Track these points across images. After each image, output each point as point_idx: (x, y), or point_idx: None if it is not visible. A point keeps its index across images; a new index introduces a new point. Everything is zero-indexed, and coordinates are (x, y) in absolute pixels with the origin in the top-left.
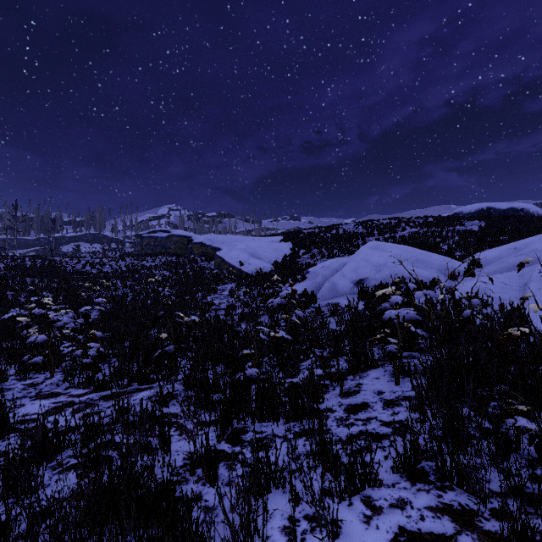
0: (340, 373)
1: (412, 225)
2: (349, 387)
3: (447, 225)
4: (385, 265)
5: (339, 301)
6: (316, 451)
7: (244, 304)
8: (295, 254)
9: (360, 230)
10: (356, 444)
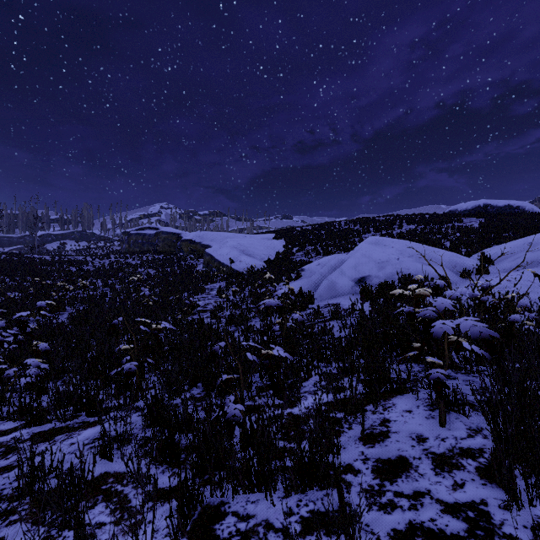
0: (355, 400)
1: (408, 222)
2: (371, 425)
3: (445, 222)
4: (389, 262)
5: (339, 302)
6: None
7: (233, 305)
8: (288, 251)
9: (355, 227)
10: None
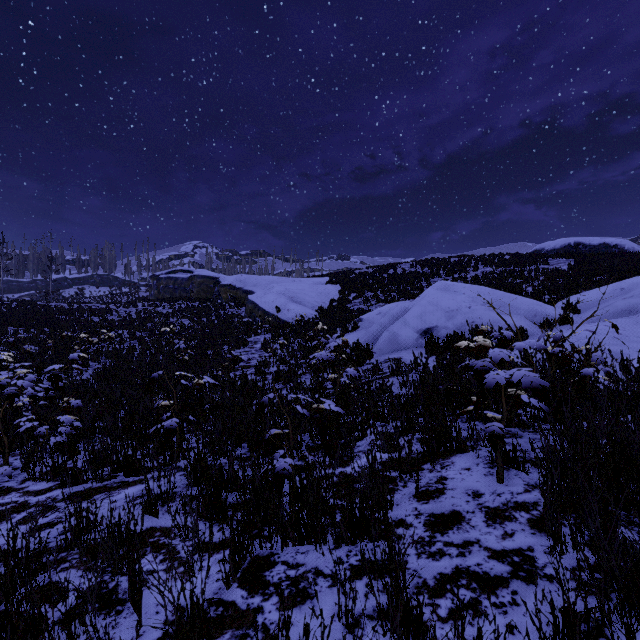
0: (412, 459)
1: (485, 264)
2: (427, 483)
3: (528, 263)
4: (459, 310)
5: (401, 356)
6: (387, 610)
7: (280, 360)
8: (344, 298)
9: (423, 270)
10: (453, 596)
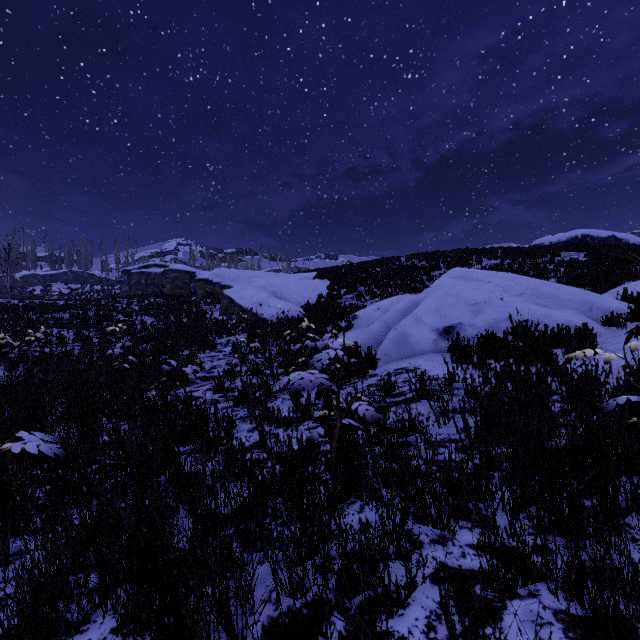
0: None
1: (489, 256)
2: None
3: (538, 255)
4: (488, 303)
5: (418, 365)
6: None
7: (252, 369)
8: (334, 294)
9: (419, 264)
10: None
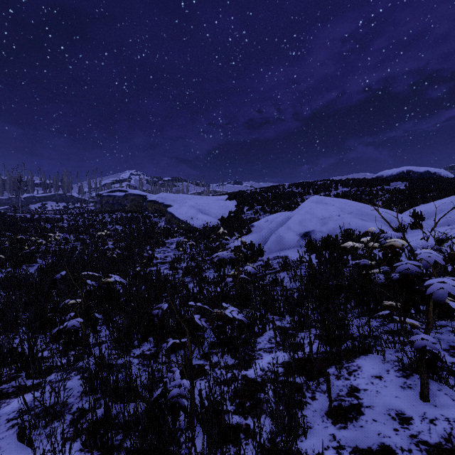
0: (315, 360)
1: (343, 185)
2: (338, 395)
3: (375, 185)
4: (330, 218)
5: (286, 254)
6: None
7: (190, 257)
8: (239, 210)
9: (297, 190)
10: None
